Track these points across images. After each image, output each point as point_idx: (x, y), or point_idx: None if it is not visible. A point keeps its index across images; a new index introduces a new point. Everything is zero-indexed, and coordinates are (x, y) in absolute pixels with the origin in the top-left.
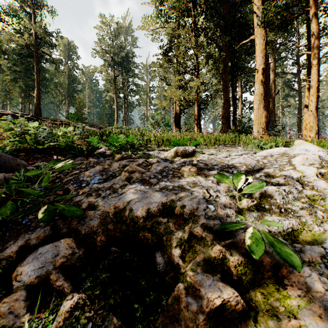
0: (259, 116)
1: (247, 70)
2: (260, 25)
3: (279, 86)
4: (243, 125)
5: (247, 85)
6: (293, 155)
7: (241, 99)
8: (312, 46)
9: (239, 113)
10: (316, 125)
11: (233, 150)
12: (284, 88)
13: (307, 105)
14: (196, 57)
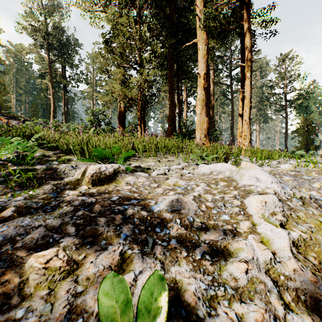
0: (201, 121)
1: (191, 76)
2: (202, 28)
3: (217, 94)
4: (187, 128)
5: (191, 90)
6: (243, 186)
7: (186, 102)
8: (246, 59)
9: (185, 116)
10: (249, 134)
11: (175, 160)
12: (220, 97)
13: (241, 114)
14: (139, 51)
